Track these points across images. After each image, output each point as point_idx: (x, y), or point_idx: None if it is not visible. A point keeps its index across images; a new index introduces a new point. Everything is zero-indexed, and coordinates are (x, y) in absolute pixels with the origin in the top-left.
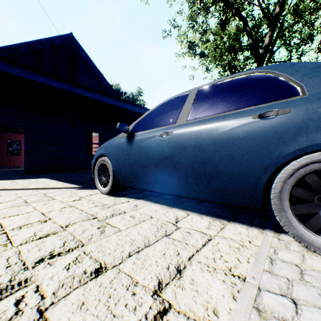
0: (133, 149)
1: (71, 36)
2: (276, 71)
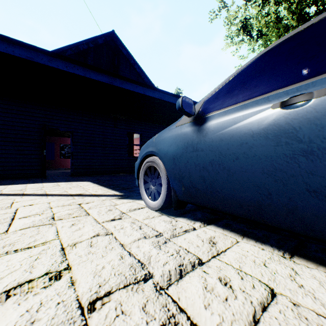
0: (207, 140)
1: (113, 34)
2: None
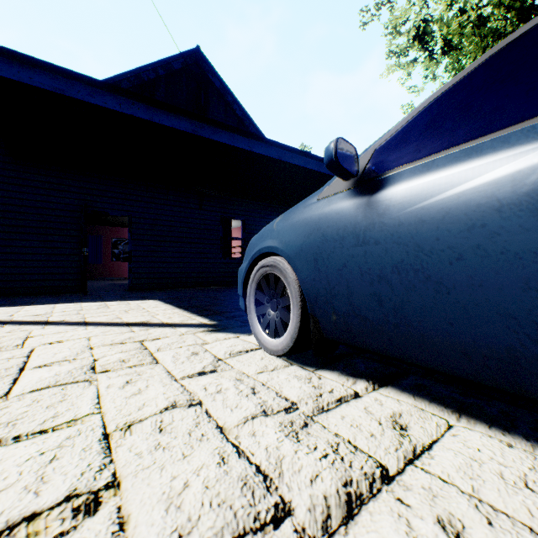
0: (388, 222)
1: (197, 53)
2: None
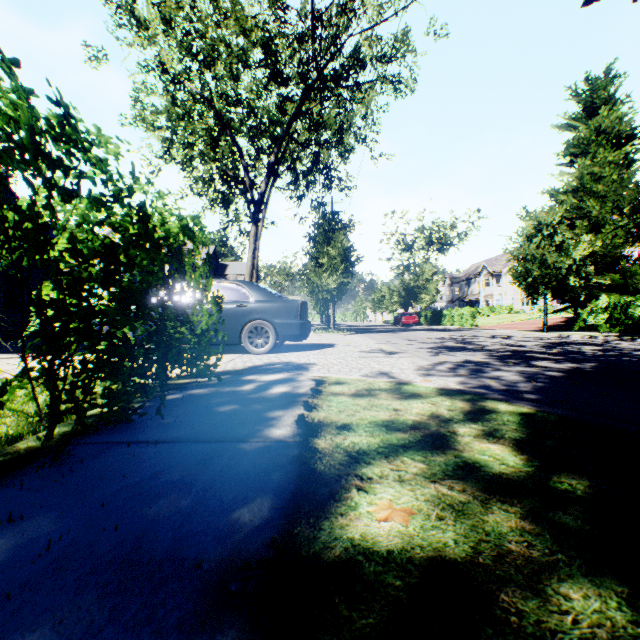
0: None
1: None
2: (246, 287)
